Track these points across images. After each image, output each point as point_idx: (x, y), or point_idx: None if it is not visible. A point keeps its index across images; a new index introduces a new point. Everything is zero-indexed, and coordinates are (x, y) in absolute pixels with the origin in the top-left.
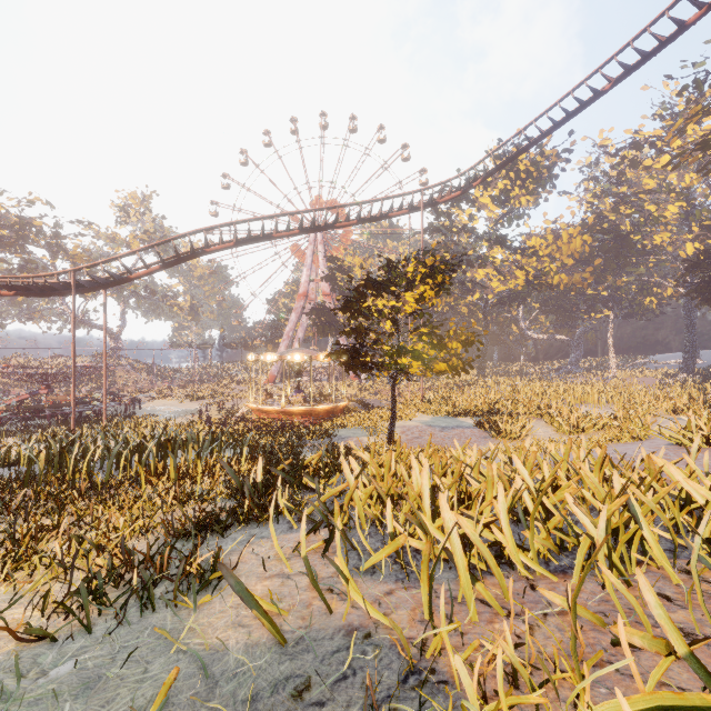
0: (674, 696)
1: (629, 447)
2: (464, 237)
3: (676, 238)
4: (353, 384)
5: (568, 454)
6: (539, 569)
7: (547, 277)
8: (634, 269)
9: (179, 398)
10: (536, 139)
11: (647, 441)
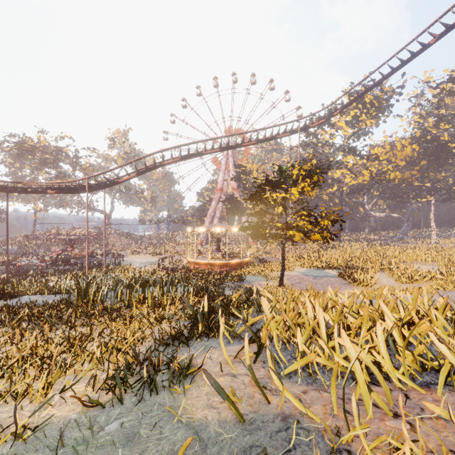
0: None
1: (453, 294)
2: (326, 149)
3: None
4: (252, 246)
5: (415, 300)
6: (410, 383)
7: (385, 174)
8: (451, 167)
9: (145, 254)
10: (379, 81)
11: None
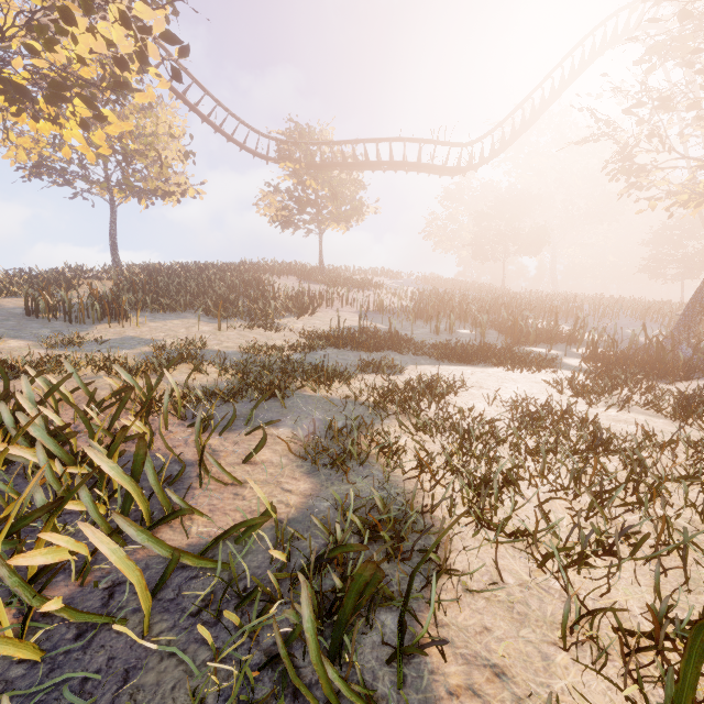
0: None
1: None
2: None
3: None
4: None
5: None
6: None
7: None
8: None
9: None
10: None
11: None
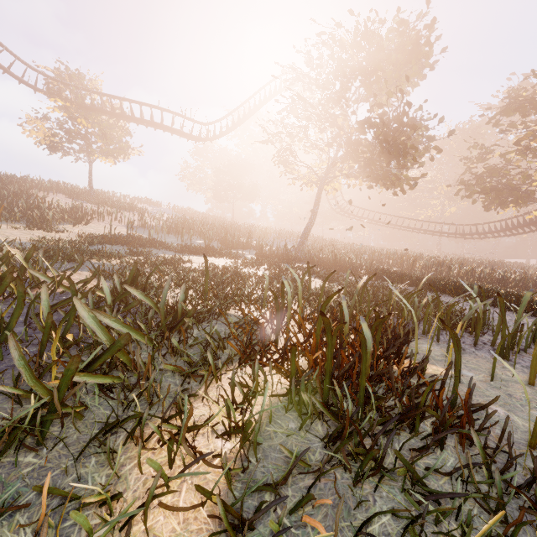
0: None
1: None
2: None
3: None
4: None
5: None
6: None
7: None
8: None
9: None
10: None
11: None
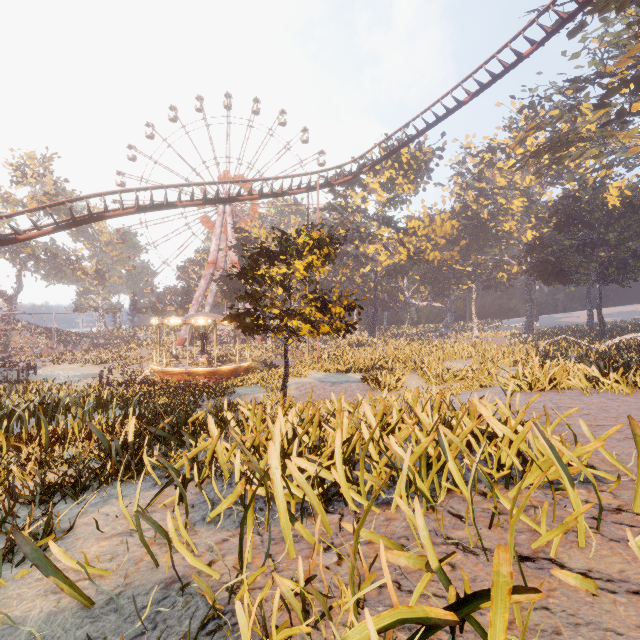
0: (407, 609)
1: (477, 393)
2: (358, 216)
3: (520, 226)
4: (259, 346)
5: (416, 401)
6: (365, 503)
7: (424, 253)
8: (491, 250)
9: (81, 362)
10: (413, 136)
11: (491, 388)
